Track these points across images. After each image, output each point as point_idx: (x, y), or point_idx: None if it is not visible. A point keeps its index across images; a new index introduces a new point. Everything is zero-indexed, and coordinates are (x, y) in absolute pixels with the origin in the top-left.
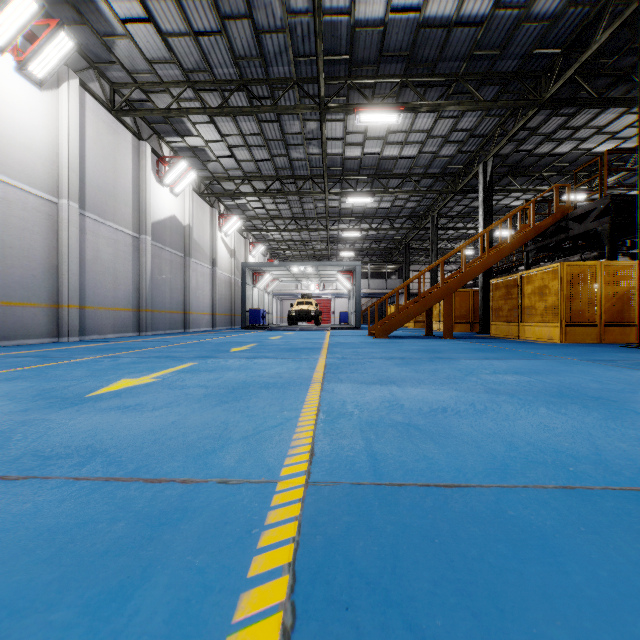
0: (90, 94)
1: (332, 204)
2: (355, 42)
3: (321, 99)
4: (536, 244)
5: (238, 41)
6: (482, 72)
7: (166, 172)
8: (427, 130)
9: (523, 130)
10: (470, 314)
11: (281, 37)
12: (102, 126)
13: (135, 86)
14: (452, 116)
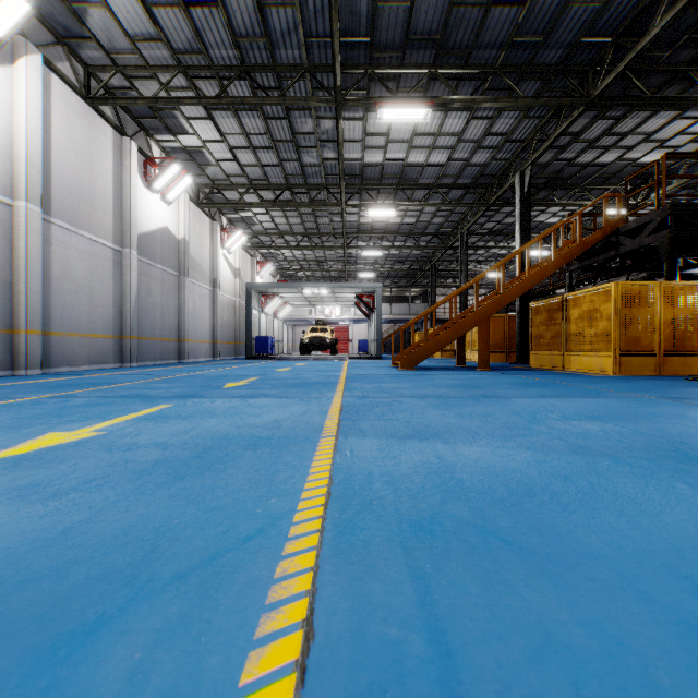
0: (58, 76)
1: (350, 218)
2: (377, 22)
3: (337, 89)
4: (581, 263)
5: (238, 16)
6: (522, 64)
7: (155, 175)
8: (458, 133)
9: (565, 135)
10: (505, 342)
11: (289, 12)
12: (74, 116)
13: (115, 69)
14: (486, 117)
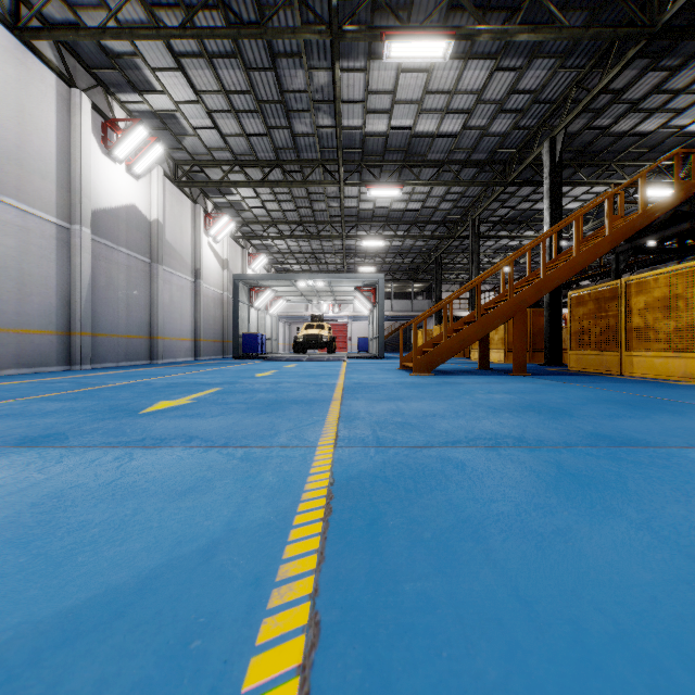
0: None
1: (349, 203)
2: None
3: (332, 14)
4: (633, 242)
5: None
6: None
7: (117, 140)
8: (477, 90)
9: (604, 93)
10: (528, 340)
11: None
12: None
13: None
14: (514, 67)
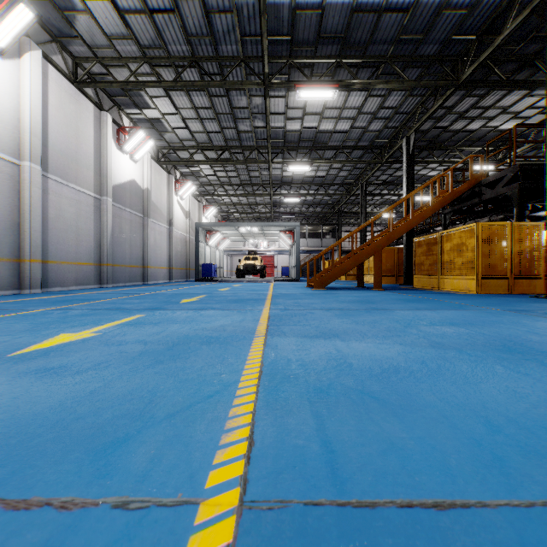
0: (53, 66)
1: (275, 172)
2: (296, 24)
3: (265, 75)
4: (453, 207)
5: (190, 20)
6: (407, 55)
7: (126, 140)
8: (358, 107)
9: (441, 109)
10: (395, 268)
11: (229, 17)
12: (64, 96)
13: (96, 60)
14: (380, 95)
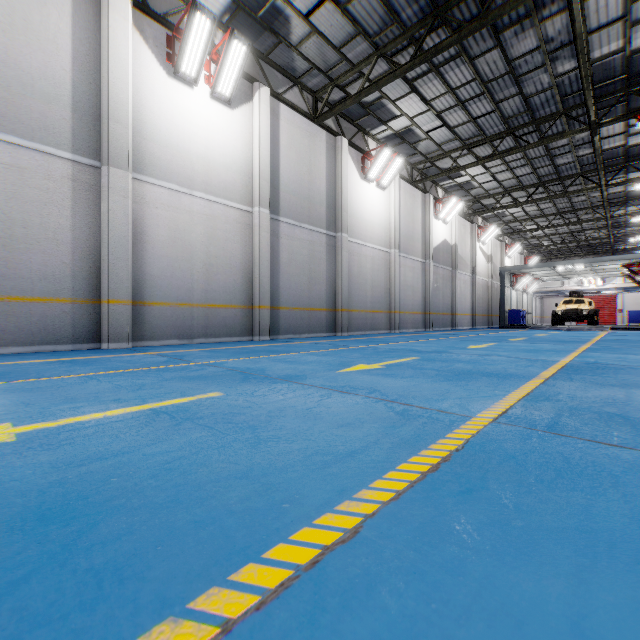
0: (402, 179)
1: (612, 190)
2: (631, 62)
3: (591, 122)
4: None
5: (508, 109)
6: None
7: (441, 210)
8: None
9: None
10: None
11: (548, 92)
12: (407, 195)
13: (426, 162)
14: None
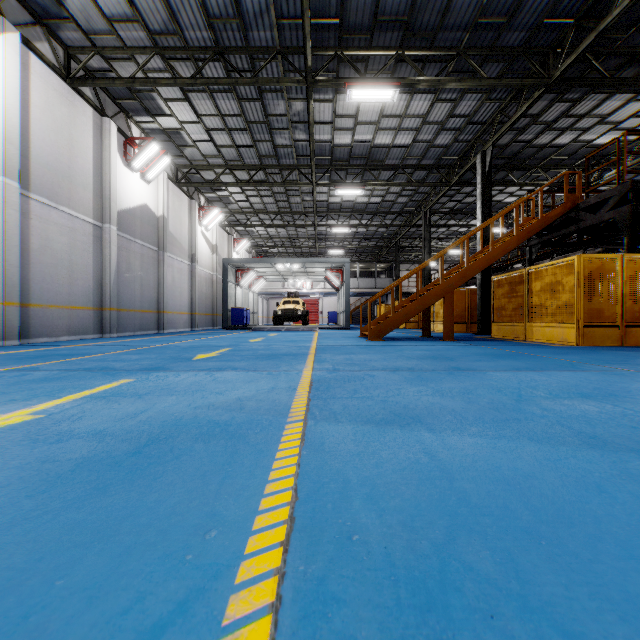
0: (37, 55)
1: (320, 198)
2: (346, 3)
3: (308, 70)
4: (541, 238)
5: None
6: (486, 46)
7: (135, 155)
8: (423, 115)
9: (524, 117)
10: (466, 314)
11: None
12: (53, 95)
13: (94, 51)
14: (450, 99)
